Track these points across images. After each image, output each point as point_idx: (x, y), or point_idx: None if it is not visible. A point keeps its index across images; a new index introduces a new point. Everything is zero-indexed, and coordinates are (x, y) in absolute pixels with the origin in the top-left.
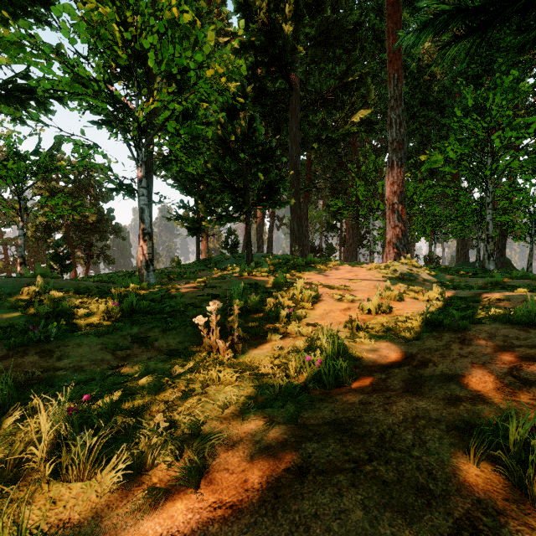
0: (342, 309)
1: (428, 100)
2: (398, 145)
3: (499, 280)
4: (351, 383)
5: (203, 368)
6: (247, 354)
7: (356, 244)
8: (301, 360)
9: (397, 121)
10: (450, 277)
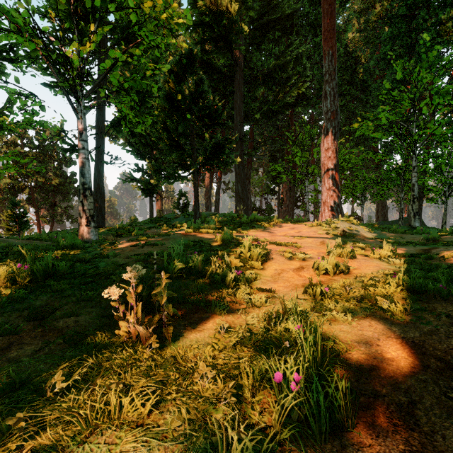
0: (294, 268)
1: (354, 80)
2: (332, 115)
3: (436, 237)
4: (355, 423)
5: (106, 376)
6: (180, 341)
7: (293, 204)
8: (263, 369)
9: (331, 93)
10: (386, 234)
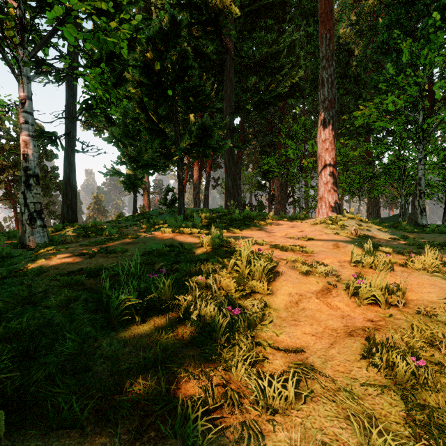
0: (317, 291)
1: (347, 73)
2: (329, 103)
3: None
4: None
5: None
6: None
7: (285, 201)
8: None
9: (329, 80)
10: (400, 233)
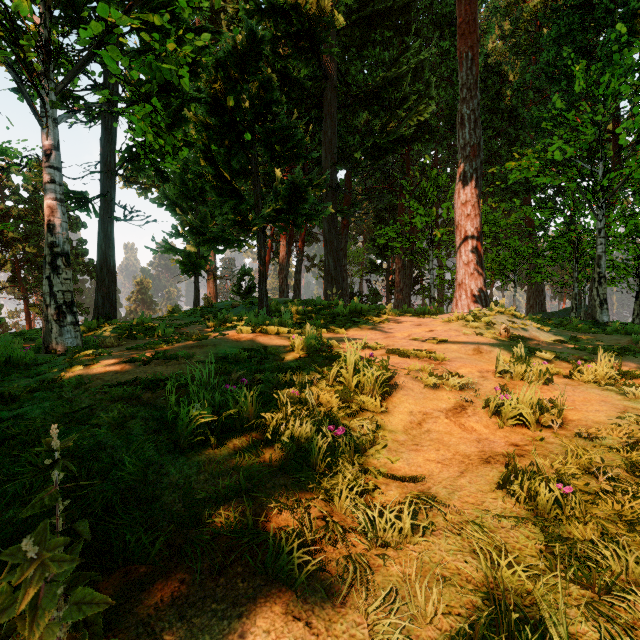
0: (447, 409)
1: (498, 106)
2: (472, 150)
3: None
4: None
5: None
6: None
7: (409, 288)
8: None
9: (471, 117)
10: (570, 333)
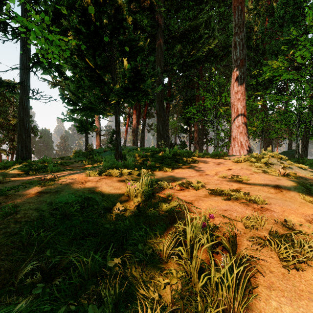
0: None
1: (249, 44)
2: (241, 62)
3: None
4: None
5: None
6: None
7: (202, 141)
8: None
9: (240, 43)
10: None
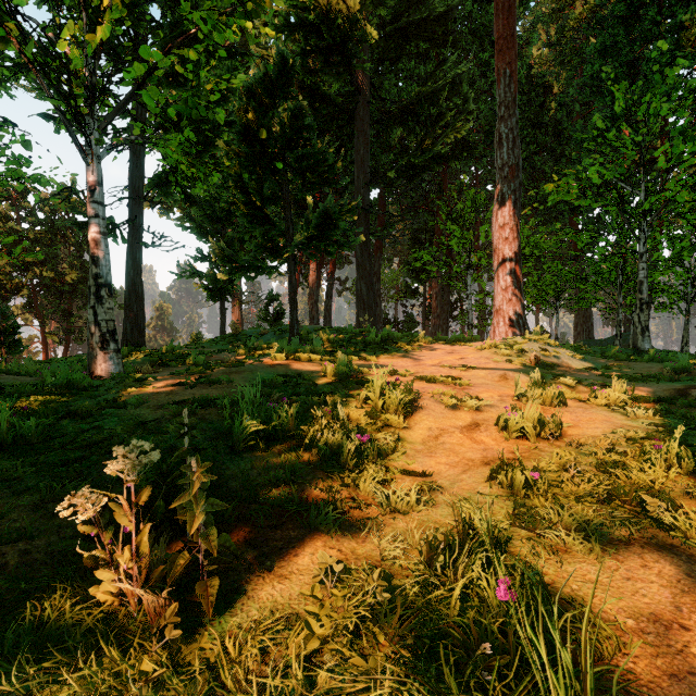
0: (463, 426)
1: (542, 120)
2: (510, 171)
3: (688, 366)
4: None
5: None
6: (237, 610)
7: (447, 314)
8: None
9: (509, 136)
10: (603, 361)
